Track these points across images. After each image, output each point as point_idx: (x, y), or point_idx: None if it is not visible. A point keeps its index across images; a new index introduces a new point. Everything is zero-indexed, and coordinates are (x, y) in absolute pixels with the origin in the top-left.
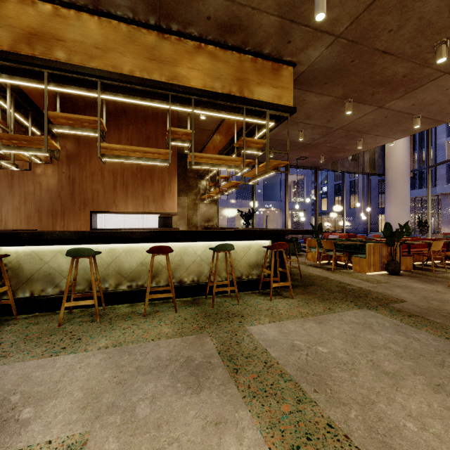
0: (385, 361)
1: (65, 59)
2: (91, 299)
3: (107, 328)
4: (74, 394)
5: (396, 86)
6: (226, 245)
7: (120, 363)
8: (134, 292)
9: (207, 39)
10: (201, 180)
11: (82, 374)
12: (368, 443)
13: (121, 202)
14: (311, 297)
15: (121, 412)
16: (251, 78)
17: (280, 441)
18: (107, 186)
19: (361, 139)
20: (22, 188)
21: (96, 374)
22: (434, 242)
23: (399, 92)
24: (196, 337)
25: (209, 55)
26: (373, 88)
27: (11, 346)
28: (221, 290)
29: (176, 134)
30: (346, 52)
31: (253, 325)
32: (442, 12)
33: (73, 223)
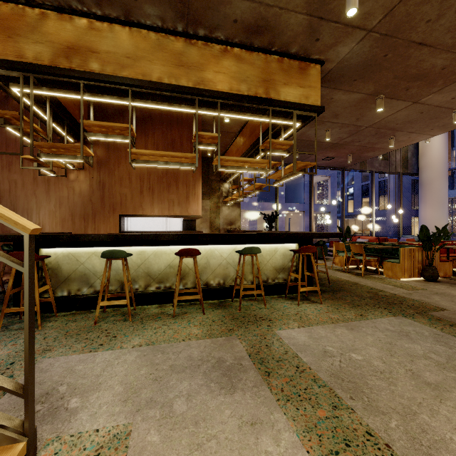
0: (426, 372)
1: (99, 70)
2: (122, 299)
3: (140, 327)
4: (114, 388)
5: (434, 79)
6: (253, 248)
7: (154, 361)
8: (162, 294)
9: (233, 42)
10: (223, 183)
11: (120, 370)
12: (412, 454)
13: (148, 205)
14: (341, 302)
15: (159, 407)
16: (277, 79)
17: (318, 446)
18: (134, 190)
19: (392, 137)
20: (57, 193)
21: (133, 370)
22: None
23: (436, 85)
24: (225, 339)
25: (235, 58)
26: (408, 82)
27: (54, 341)
28: (248, 293)
29: (203, 138)
30: (378, 46)
31: (282, 330)
32: None
33: (103, 226)
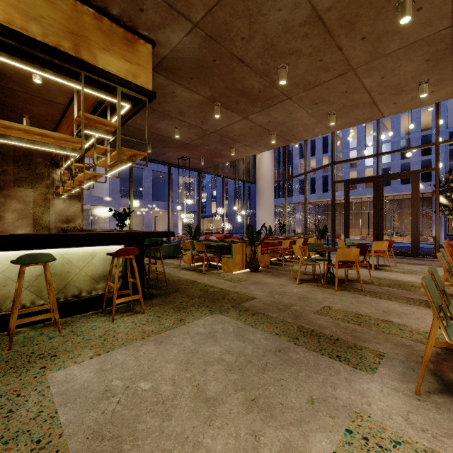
0: (212, 382)
1: None
2: None
3: None
4: None
5: (255, 99)
6: (38, 255)
7: None
8: None
9: None
10: (56, 169)
11: None
12: None
13: None
14: (168, 307)
15: None
16: (93, 38)
17: None
18: None
19: (234, 147)
20: None
21: None
22: (283, 241)
23: (257, 106)
24: None
25: None
26: (237, 96)
27: None
28: (28, 321)
29: None
30: (206, 47)
31: (61, 369)
32: (281, 36)
33: None
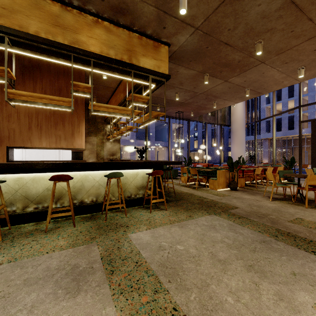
0: (220, 252)
1: None
2: None
3: (8, 246)
4: None
5: (235, 67)
6: (117, 173)
7: (10, 278)
8: (40, 213)
9: (103, 16)
10: (107, 124)
11: None
12: None
13: (36, 139)
14: (179, 208)
15: None
16: (138, 50)
17: None
18: (22, 126)
19: (215, 101)
20: None
21: None
22: (256, 168)
23: (236, 72)
24: (86, 247)
25: (105, 29)
26: (221, 67)
27: None
28: (113, 207)
29: (79, 87)
30: (202, 40)
31: (133, 233)
32: (258, 22)
33: None
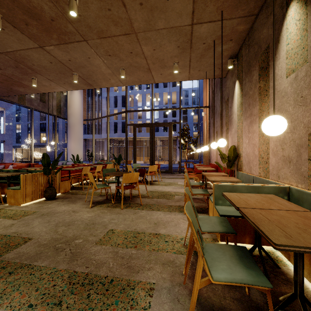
0: None
1: None
2: None
3: None
4: None
5: (49, 28)
6: None
7: None
8: None
9: None
10: None
11: None
12: None
13: None
14: None
15: None
16: None
17: None
18: None
19: (35, 78)
20: None
21: None
22: (84, 168)
23: (53, 38)
24: None
25: None
26: (24, 14)
27: None
28: None
29: None
30: None
31: None
32: None
33: None
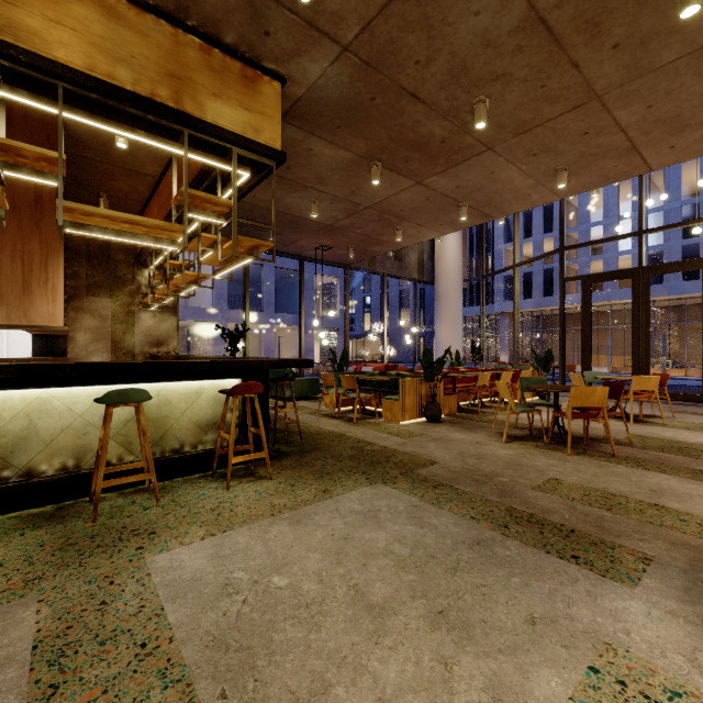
0: (377, 583)
1: None
2: None
3: None
4: None
5: (435, 154)
6: (130, 392)
7: None
8: None
9: None
10: (143, 268)
11: None
12: None
13: None
14: (305, 472)
15: None
16: (200, 80)
17: None
18: None
19: (400, 228)
20: None
21: None
22: (480, 374)
23: (439, 164)
24: None
25: (103, 9)
26: (407, 151)
27: None
28: (118, 484)
29: (21, 156)
30: (361, 80)
31: (164, 552)
32: (478, 53)
33: None
